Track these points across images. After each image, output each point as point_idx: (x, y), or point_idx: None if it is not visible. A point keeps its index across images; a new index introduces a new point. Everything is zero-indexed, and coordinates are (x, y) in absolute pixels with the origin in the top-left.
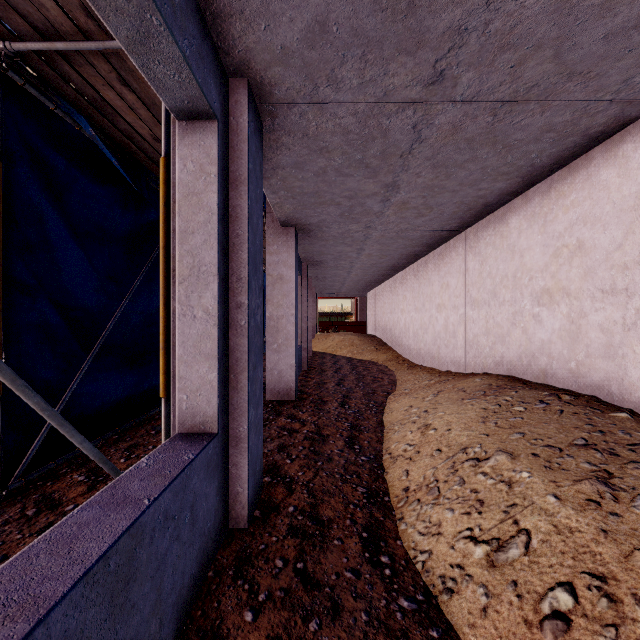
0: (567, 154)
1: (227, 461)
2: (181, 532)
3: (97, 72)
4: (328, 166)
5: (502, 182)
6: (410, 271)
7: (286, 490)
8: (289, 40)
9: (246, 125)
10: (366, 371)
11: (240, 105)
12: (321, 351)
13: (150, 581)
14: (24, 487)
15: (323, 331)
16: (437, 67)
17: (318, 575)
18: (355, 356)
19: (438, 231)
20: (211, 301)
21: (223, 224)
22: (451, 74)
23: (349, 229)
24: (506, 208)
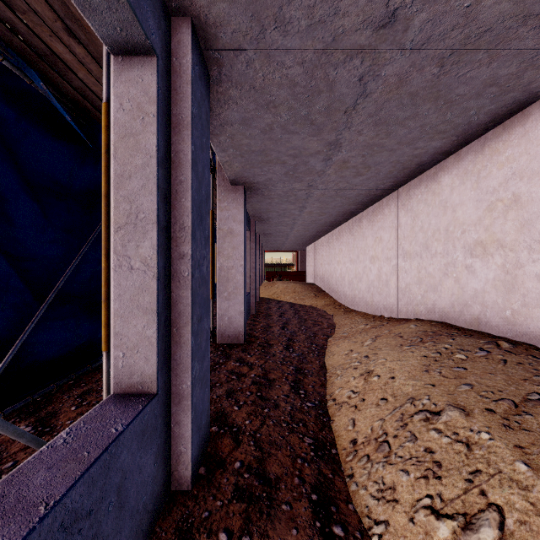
0: (504, 111)
1: (169, 420)
2: (101, 526)
3: (42, 20)
4: (274, 123)
5: (438, 141)
6: (345, 227)
7: (233, 442)
8: None
9: (189, 66)
10: (307, 315)
11: (183, 45)
12: (267, 297)
13: None
14: None
15: (269, 279)
16: (390, 5)
17: None
18: (297, 302)
19: (373, 190)
20: (149, 251)
21: (164, 169)
22: (404, 15)
23: (293, 188)
24: (438, 167)
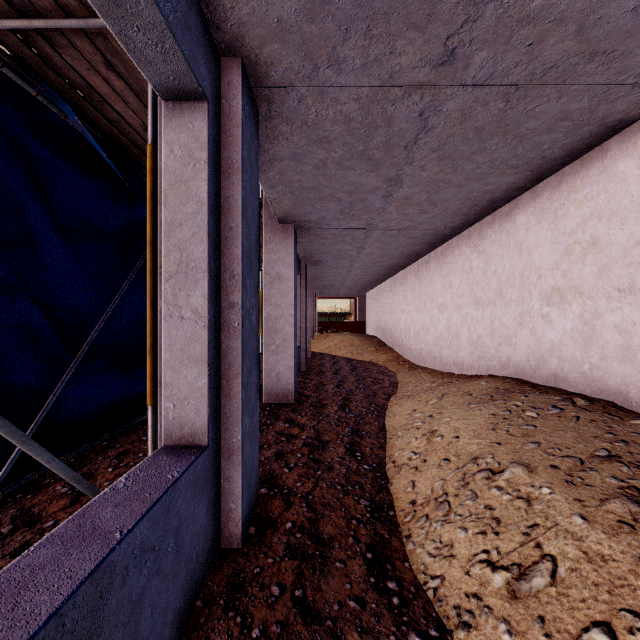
0: (581, 145)
1: (219, 475)
2: (162, 564)
3: (81, 55)
4: (328, 158)
5: (510, 176)
6: (411, 270)
7: (284, 503)
8: (286, 12)
9: (240, 108)
10: (366, 372)
11: (233, 86)
12: (320, 352)
13: (122, 629)
14: (2, 500)
15: (322, 331)
16: (448, 45)
17: (319, 605)
18: (355, 357)
19: (441, 229)
20: (200, 300)
21: (214, 216)
22: (463, 53)
23: (349, 226)
24: (513, 204)
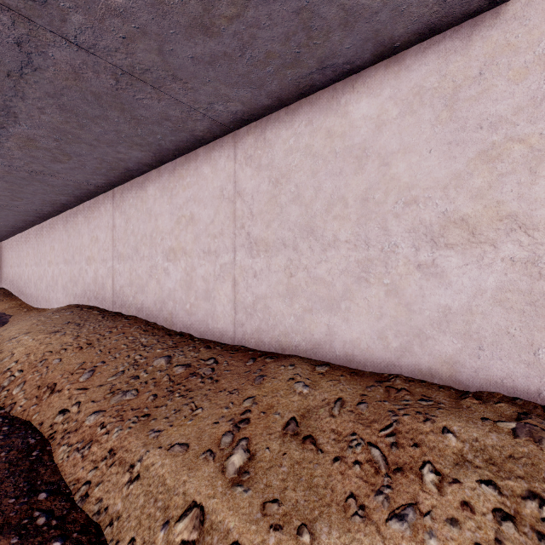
0: (89, 194)
1: None
2: None
3: None
4: None
5: (64, 197)
6: (32, 232)
7: None
8: None
9: None
10: None
11: None
12: None
13: None
14: None
15: None
16: None
17: None
18: None
19: (40, 210)
20: None
21: None
22: None
23: None
24: (78, 208)
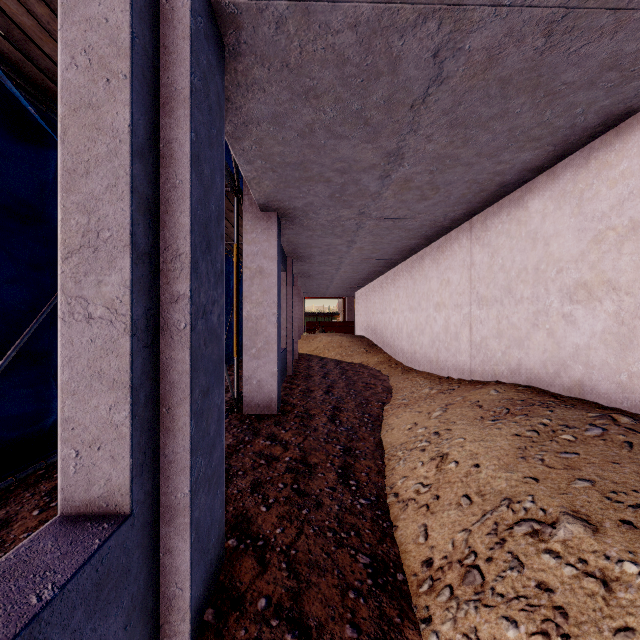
0: (620, 109)
1: (155, 548)
2: None
3: None
4: (316, 121)
5: (528, 152)
6: (403, 268)
7: (257, 563)
8: None
9: (187, 12)
10: (357, 376)
11: None
12: (308, 353)
13: None
14: None
15: (310, 332)
16: None
17: None
18: (344, 359)
19: (440, 220)
20: (119, 289)
21: (145, 164)
22: None
23: (340, 216)
24: (525, 189)
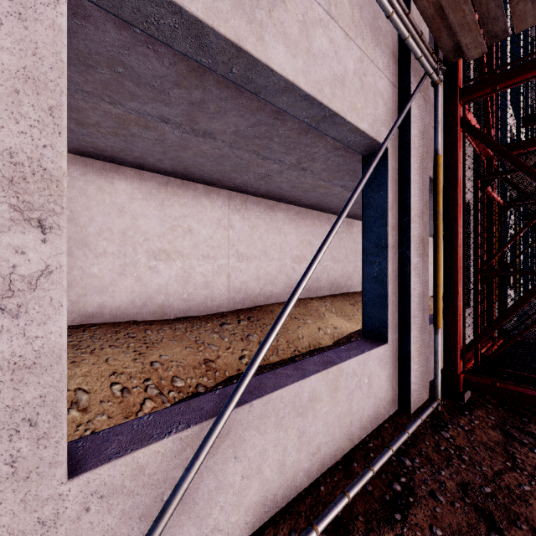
0: None
1: None
2: None
3: None
4: None
5: None
6: None
7: None
8: None
9: None
10: None
11: None
12: None
13: None
14: None
15: None
16: None
17: None
18: None
19: None
20: None
21: None
22: None
23: None
24: None
